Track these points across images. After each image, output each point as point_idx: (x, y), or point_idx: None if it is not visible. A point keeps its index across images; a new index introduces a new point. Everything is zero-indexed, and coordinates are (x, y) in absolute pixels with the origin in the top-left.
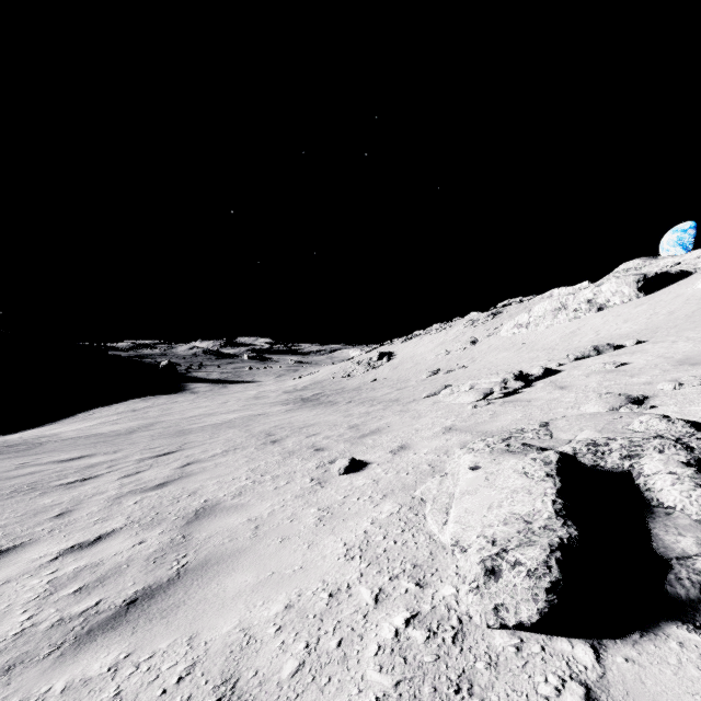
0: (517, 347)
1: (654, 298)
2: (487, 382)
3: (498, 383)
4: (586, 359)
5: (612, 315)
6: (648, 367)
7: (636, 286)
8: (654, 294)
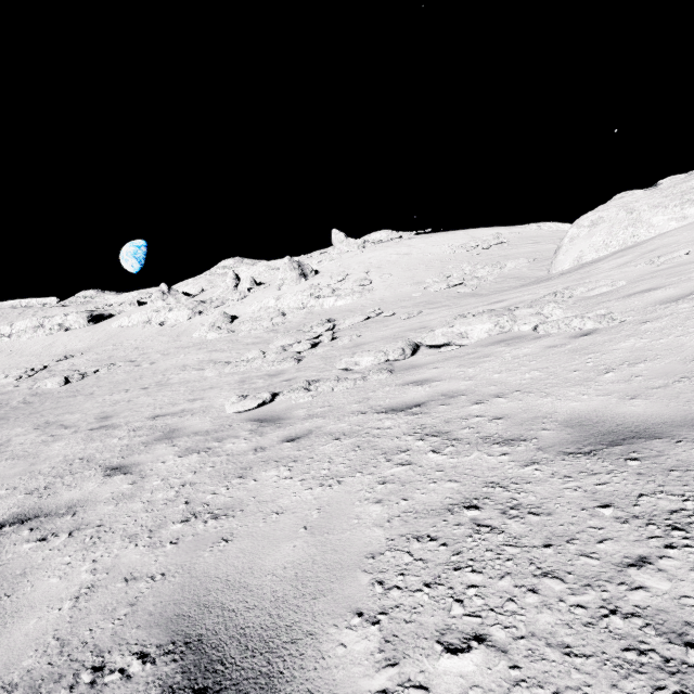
0: (7, 353)
1: (96, 328)
2: (17, 373)
3: (24, 373)
4: (62, 361)
5: (74, 336)
6: (83, 363)
7: (88, 320)
8: (96, 325)
